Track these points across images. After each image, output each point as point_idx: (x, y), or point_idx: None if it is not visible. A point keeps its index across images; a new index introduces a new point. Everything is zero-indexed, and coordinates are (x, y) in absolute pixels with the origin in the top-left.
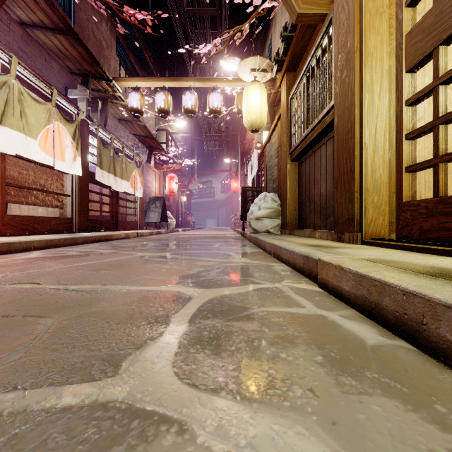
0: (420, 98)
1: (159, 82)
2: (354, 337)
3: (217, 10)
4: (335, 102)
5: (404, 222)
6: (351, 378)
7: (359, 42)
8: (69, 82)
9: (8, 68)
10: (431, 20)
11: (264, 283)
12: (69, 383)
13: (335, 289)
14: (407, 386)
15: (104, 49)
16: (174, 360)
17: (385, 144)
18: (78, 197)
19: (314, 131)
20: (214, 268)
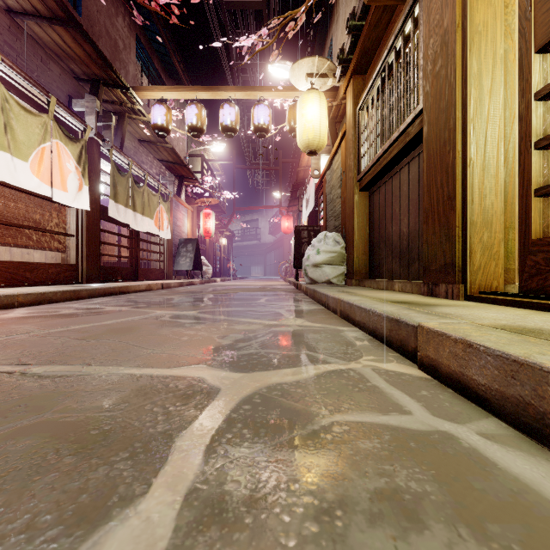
0: None
1: (191, 93)
2: (534, 497)
3: (264, 3)
4: (425, 104)
5: (533, 269)
6: None
7: (461, 17)
8: (74, 91)
9: None
10: None
11: (333, 362)
12: None
13: (453, 377)
14: None
15: (120, 51)
16: None
17: (498, 159)
18: (85, 238)
19: (393, 149)
20: (258, 335)
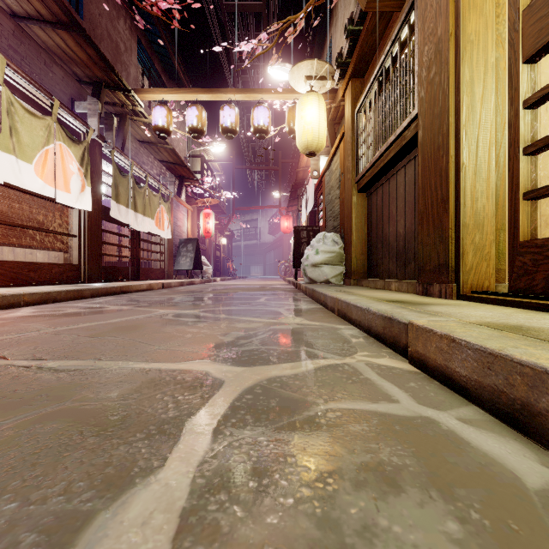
0: (546, 96)
1: (191, 95)
2: (498, 468)
3: (264, 6)
4: (420, 110)
5: (521, 270)
6: None
7: (454, 27)
8: (76, 93)
9: None
10: None
11: (330, 357)
12: None
13: (439, 370)
14: None
15: (121, 53)
16: (175, 533)
17: (490, 164)
18: (87, 238)
19: (389, 151)
20: (258, 333)
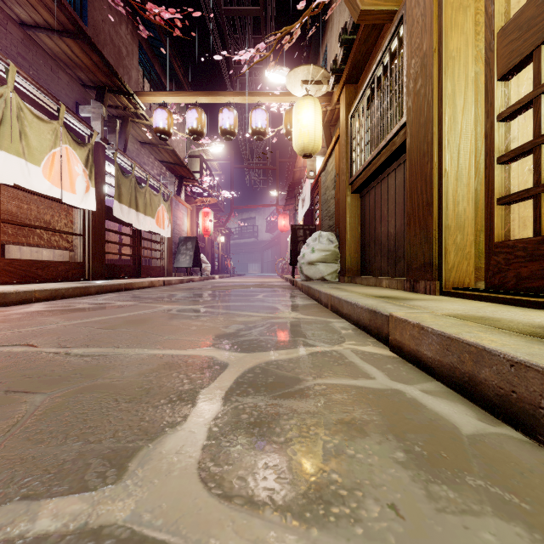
0: (516, 111)
1: (191, 98)
2: (443, 422)
3: (262, 10)
4: (408, 118)
5: (495, 268)
6: (447, 486)
7: (437, 44)
8: (81, 97)
9: (5, 78)
10: (531, 13)
11: (320, 345)
12: (51, 496)
13: (412, 354)
14: (528, 500)
15: (123, 57)
16: (200, 458)
17: (470, 170)
18: (91, 237)
19: (381, 156)
20: (257, 325)
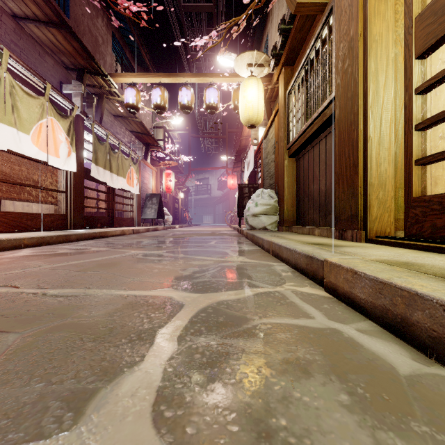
0: (432, 85)
1: (156, 78)
2: (381, 362)
3: (214, 7)
4: (337, 93)
5: (413, 219)
6: (393, 433)
7: (362, 29)
8: (64, 78)
9: None
10: None
11: (264, 286)
12: (5, 444)
13: (346, 295)
14: None
15: (99, 45)
16: (154, 401)
17: (390, 136)
18: (72, 193)
19: (313, 125)
20: (210, 268)
